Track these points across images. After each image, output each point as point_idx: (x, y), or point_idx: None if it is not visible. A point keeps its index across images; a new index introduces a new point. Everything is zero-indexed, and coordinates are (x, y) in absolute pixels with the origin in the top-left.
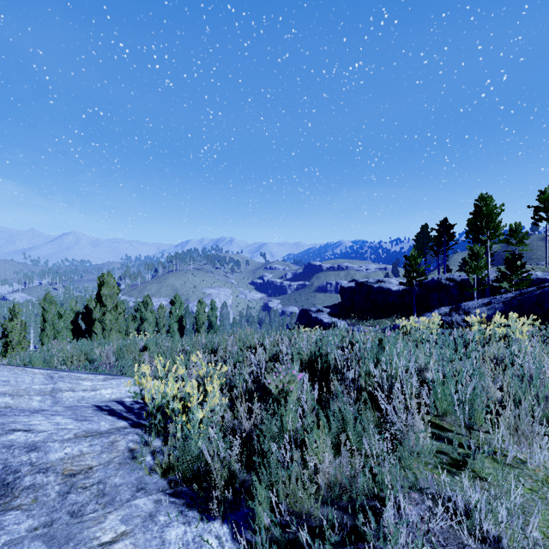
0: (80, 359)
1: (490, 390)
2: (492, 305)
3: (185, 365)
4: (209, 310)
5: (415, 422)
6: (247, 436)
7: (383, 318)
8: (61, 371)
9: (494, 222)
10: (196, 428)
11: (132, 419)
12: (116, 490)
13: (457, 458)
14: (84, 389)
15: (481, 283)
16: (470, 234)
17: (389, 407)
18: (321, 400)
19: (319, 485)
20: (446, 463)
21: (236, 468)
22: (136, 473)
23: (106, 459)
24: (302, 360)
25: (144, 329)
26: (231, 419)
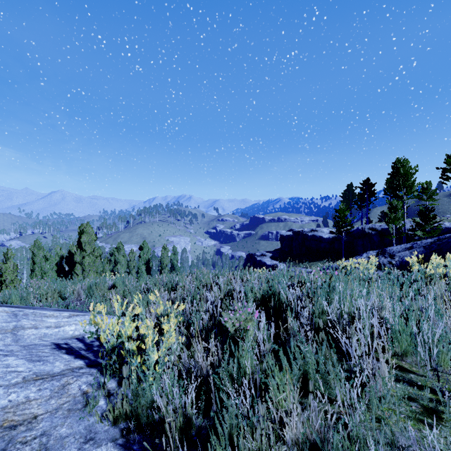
0: (54, 296)
1: (449, 330)
2: (414, 249)
3: (147, 302)
4: (172, 254)
5: (381, 365)
6: (204, 375)
7: (316, 261)
8: (29, 308)
9: (409, 181)
10: (152, 370)
11: (90, 357)
12: (61, 443)
13: (428, 405)
14: (48, 325)
15: (398, 232)
16: (388, 191)
17: (350, 349)
18: (275, 337)
19: (283, 438)
20: (418, 412)
21: (192, 415)
22: (86, 420)
23: (55, 405)
24: (254, 298)
25: (117, 270)
26: (187, 357)
